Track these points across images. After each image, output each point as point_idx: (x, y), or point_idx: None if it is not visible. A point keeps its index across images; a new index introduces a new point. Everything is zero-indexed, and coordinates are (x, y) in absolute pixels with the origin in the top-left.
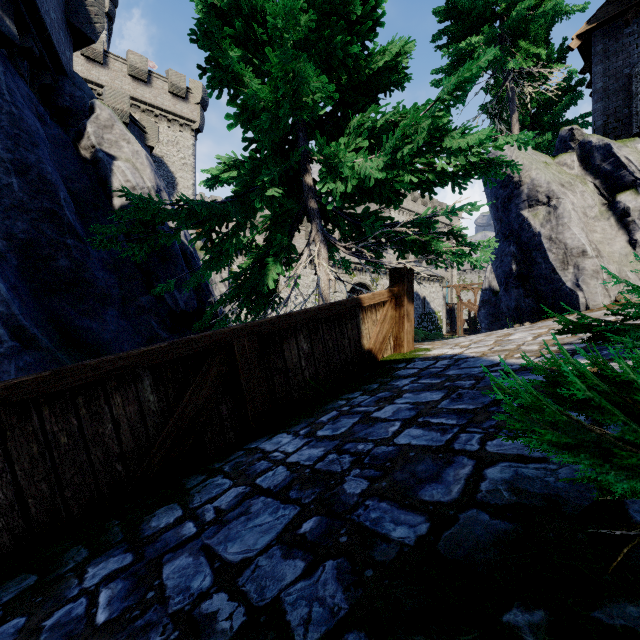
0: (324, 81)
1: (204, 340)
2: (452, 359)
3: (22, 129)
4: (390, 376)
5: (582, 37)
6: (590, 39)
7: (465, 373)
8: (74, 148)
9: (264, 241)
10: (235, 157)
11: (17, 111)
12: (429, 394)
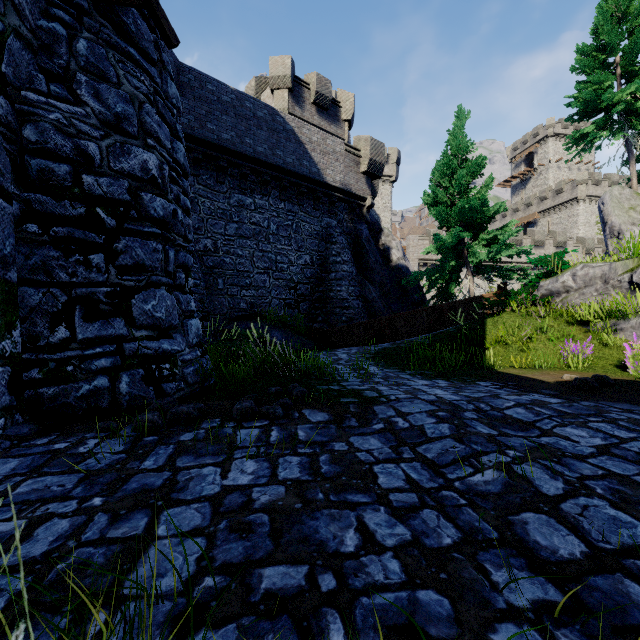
0: (468, 236)
1: (436, 306)
2: None
3: (374, 250)
4: None
5: None
6: None
7: None
8: (377, 246)
9: (448, 274)
10: (437, 245)
11: (373, 245)
12: None
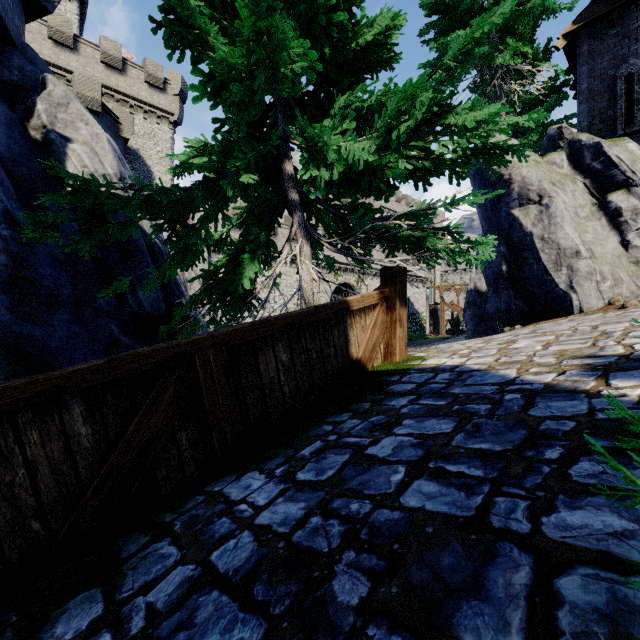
0: (306, 46)
1: (156, 354)
2: (454, 372)
3: None
4: (383, 392)
5: (568, 37)
6: (575, 40)
7: (475, 392)
8: (21, 127)
9: (241, 236)
10: (207, 141)
11: None
12: (436, 422)
